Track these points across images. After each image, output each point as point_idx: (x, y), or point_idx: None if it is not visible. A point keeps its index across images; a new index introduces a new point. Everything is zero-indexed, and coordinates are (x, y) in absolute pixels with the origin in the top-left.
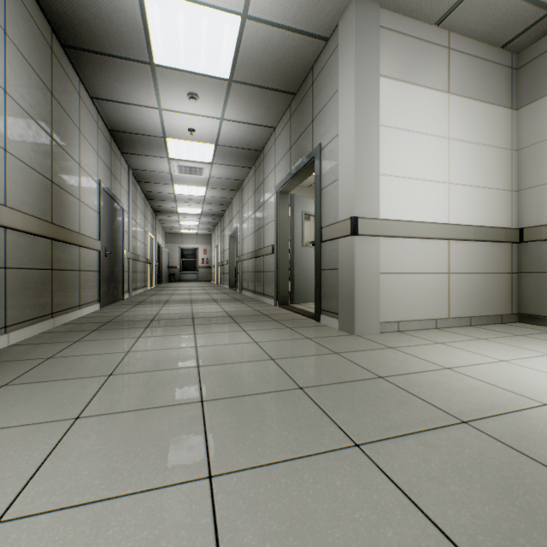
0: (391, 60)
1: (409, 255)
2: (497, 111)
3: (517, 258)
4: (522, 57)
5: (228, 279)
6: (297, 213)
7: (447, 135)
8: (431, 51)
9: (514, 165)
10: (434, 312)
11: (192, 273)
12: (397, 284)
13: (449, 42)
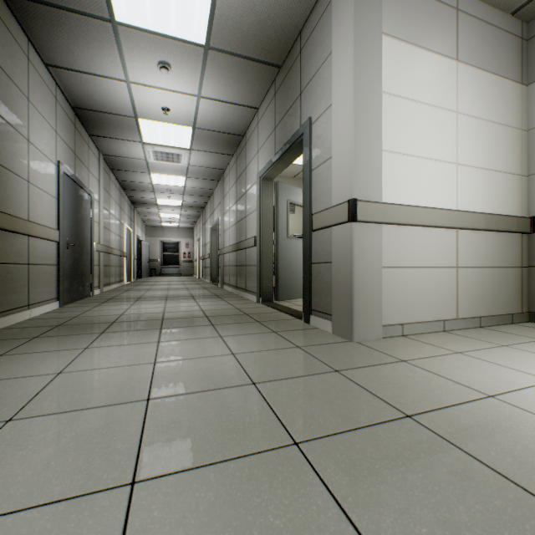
0: (394, 16)
1: (415, 246)
2: (507, 85)
3: (527, 250)
4: (533, 26)
5: (210, 274)
6: (281, 201)
7: (455, 109)
8: (438, 11)
9: (524, 147)
10: (442, 312)
11: (174, 267)
12: (400, 280)
13: (458, 2)
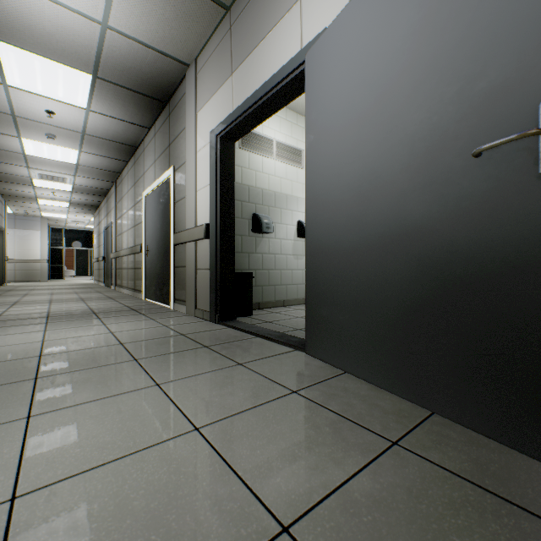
0: None
1: None
2: None
3: None
4: None
5: None
6: None
7: None
8: None
9: None
10: None
11: None
12: None
13: None
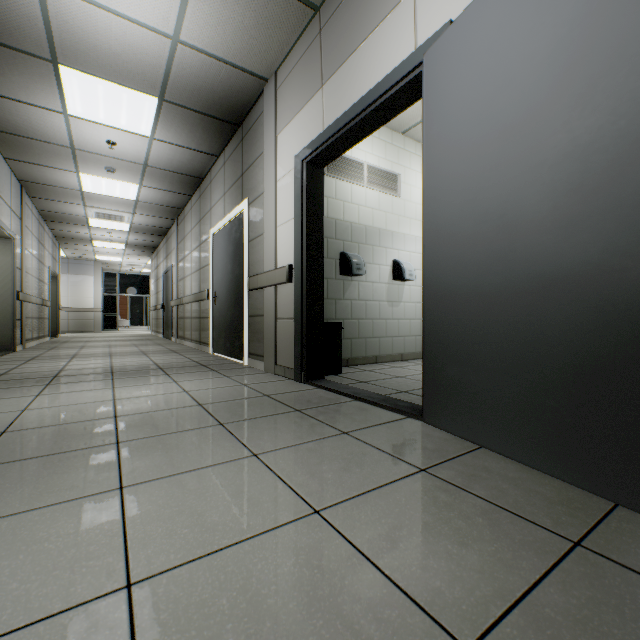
0: None
1: None
2: None
3: None
4: None
5: None
6: None
7: None
8: None
9: None
10: None
11: None
12: None
13: None
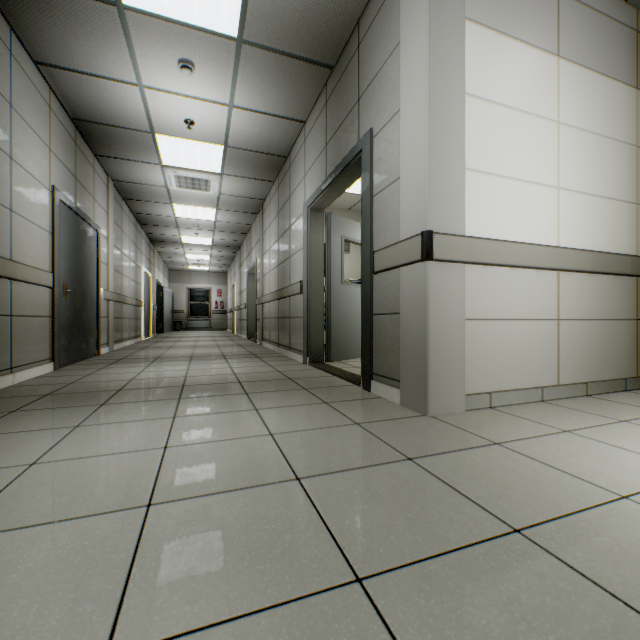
0: None
1: (505, 292)
2: (620, 90)
3: None
4: None
5: (246, 328)
6: (334, 238)
7: (556, 118)
8: None
9: (639, 168)
10: (539, 377)
11: (203, 320)
12: (488, 335)
13: None
